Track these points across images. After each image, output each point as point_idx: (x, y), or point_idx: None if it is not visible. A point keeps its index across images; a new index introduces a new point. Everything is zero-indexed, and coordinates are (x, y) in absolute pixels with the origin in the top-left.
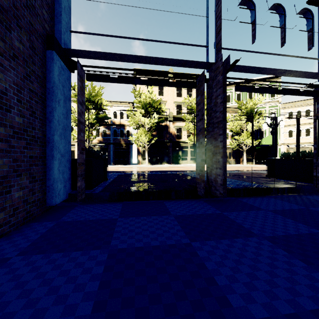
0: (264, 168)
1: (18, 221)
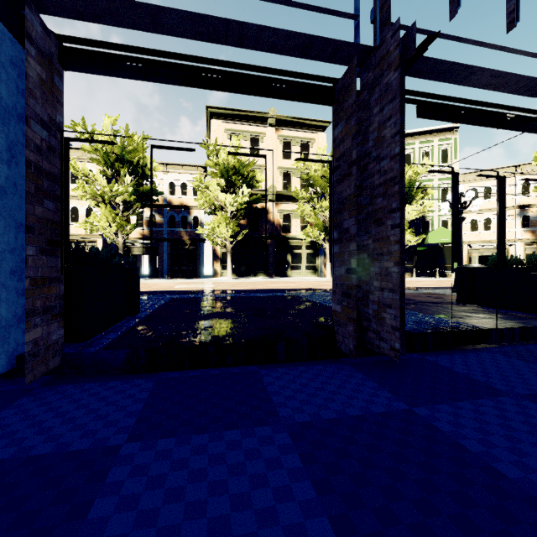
0: (435, 284)
1: None
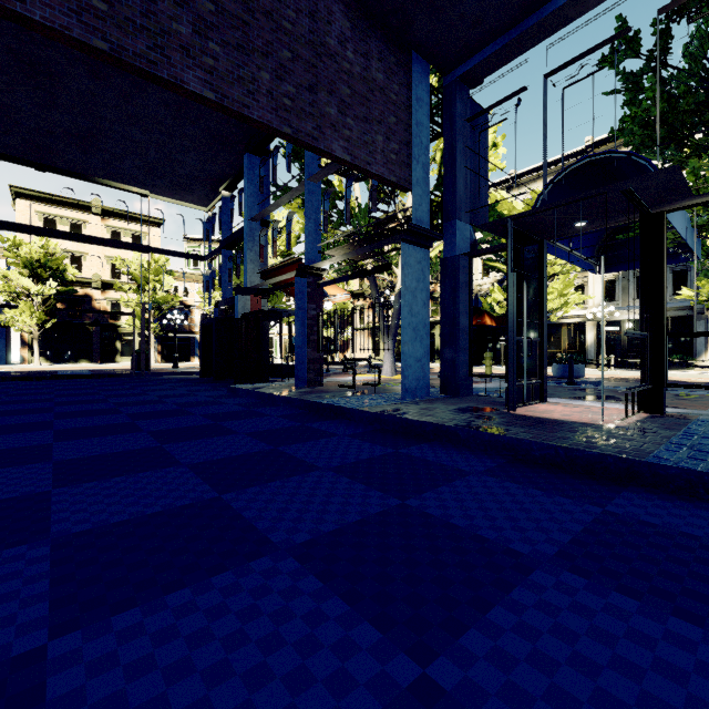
0: None
1: None
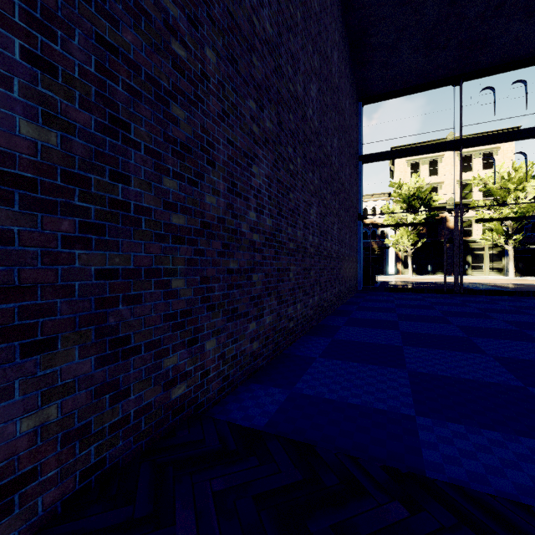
0: None
1: (355, 291)
